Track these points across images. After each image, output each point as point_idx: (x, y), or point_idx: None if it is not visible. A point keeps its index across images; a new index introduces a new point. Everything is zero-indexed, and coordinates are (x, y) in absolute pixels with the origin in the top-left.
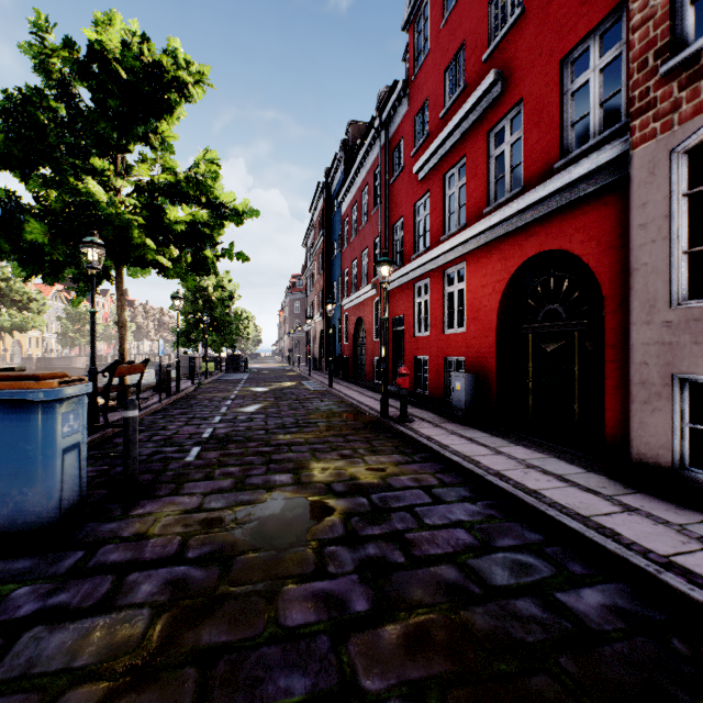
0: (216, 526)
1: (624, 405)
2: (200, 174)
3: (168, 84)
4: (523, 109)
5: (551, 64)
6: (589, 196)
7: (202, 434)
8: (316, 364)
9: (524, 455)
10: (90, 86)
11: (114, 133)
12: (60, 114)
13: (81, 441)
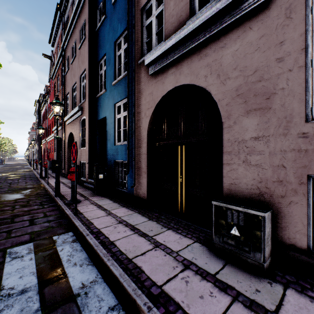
0: None
1: None
2: None
3: None
4: None
5: None
6: None
7: None
8: None
9: None
10: None
11: None
12: None
13: None
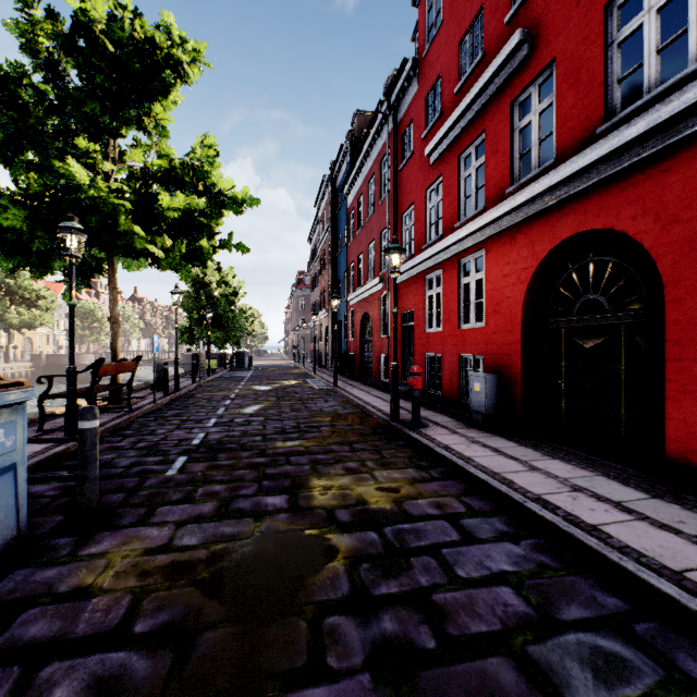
0: (183, 577)
1: (693, 415)
2: (196, 158)
3: (162, 63)
4: (555, 70)
5: (592, 12)
6: (643, 162)
7: (192, 440)
8: (322, 361)
9: (565, 472)
10: (76, 62)
11: (107, 117)
12: (48, 96)
13: (19, 461)
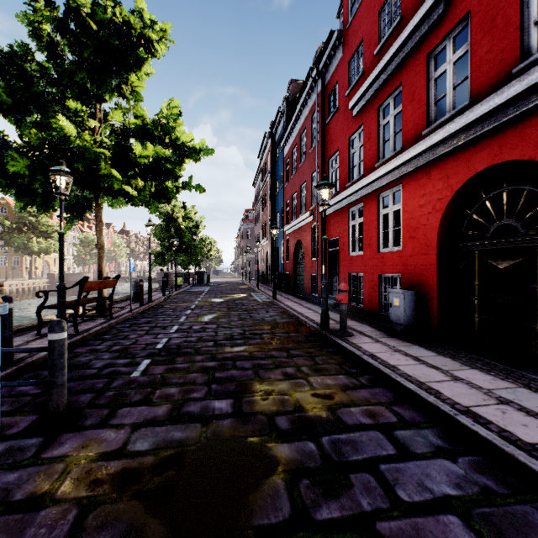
0: (130, 487)
1: None
2: (163, 116)
3: (137, 41)
4: (470, 21)
5: None
6: None
7: (157, 344)
8: (263, 279)
9: (487, 383)
10: (68, 41)
11: (95, 87)
12: (49, 71)
13: None
